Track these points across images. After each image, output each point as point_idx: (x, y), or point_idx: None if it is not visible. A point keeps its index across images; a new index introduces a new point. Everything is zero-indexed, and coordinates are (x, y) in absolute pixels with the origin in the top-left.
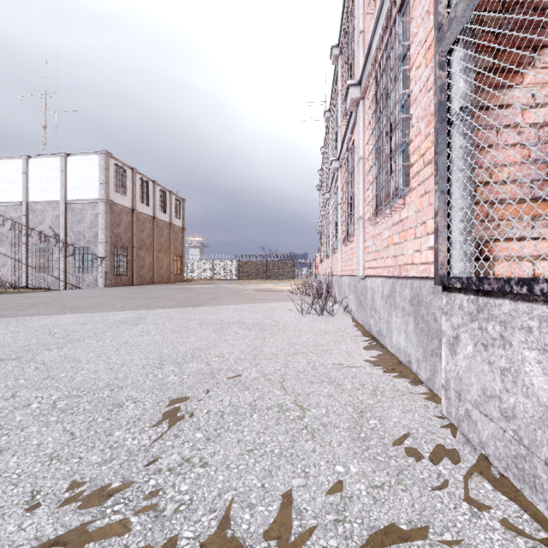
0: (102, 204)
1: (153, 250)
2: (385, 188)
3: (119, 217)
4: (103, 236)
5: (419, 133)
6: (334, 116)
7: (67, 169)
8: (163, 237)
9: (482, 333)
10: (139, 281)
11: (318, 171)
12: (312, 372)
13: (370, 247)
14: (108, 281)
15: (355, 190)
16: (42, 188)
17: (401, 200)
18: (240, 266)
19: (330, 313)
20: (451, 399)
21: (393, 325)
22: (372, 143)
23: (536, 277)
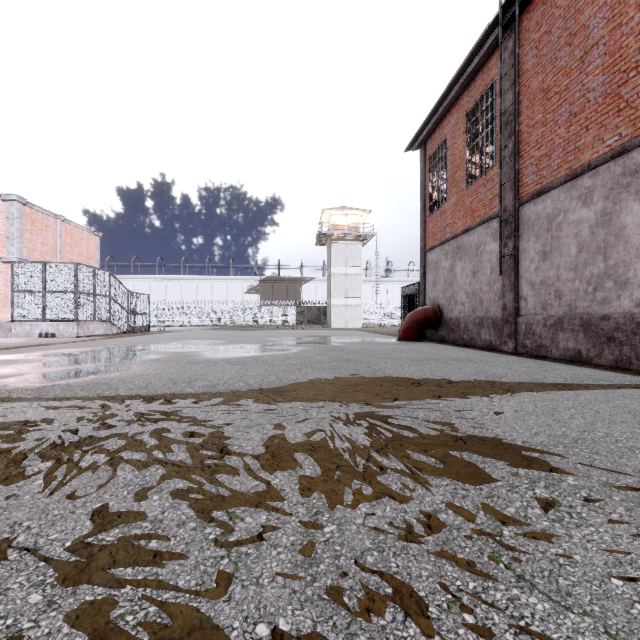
0: None
1: None
2: None
3: None
4: None
5: (1, 296)
6: None
7: None
8: None
9: (22, 326)
10: None
11: None
12: None
13: None
14: None
15: None
16: None
17: None
18: None
19: None
20: (15, 335)
21: None
22: None
23: (29, 320)
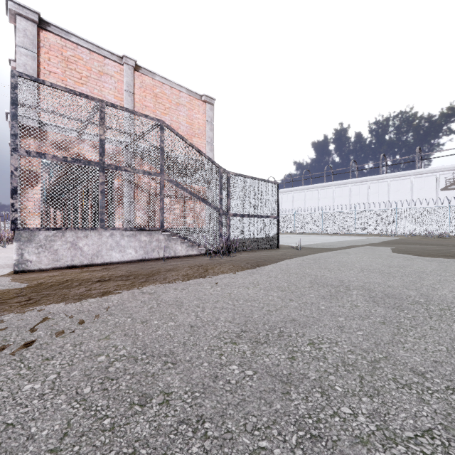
0: None
1: None
2: None
3: None
4: None
5: None
6: None
7: None
8: None
9: None
10: None
11: None
12: None
13: None
14: None
15: None
16: None
17: None
18: None
19: (4, 247)
20: None
21: None
22: None
23: None
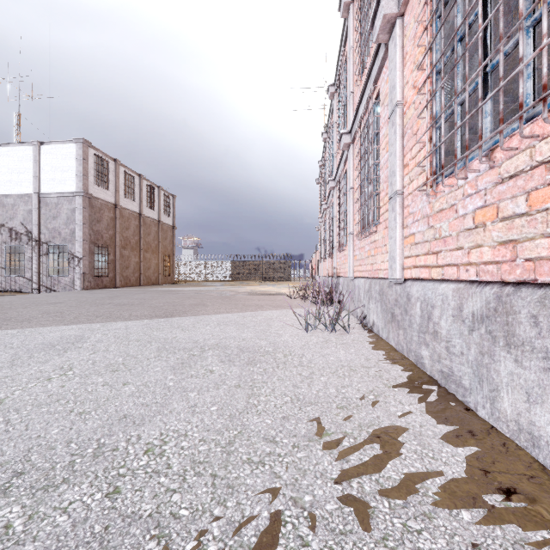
0: (79, 197)
1: (139, 249)
2: (461, 129)
3: (100, 212)
4: (80, 233)
5: None
6: (342, 84)
7: (40, 159)
8: (150, 236)
9: None
10: (123, 283)
11: (319, 162)
12: (369, 537)
13: (419, 234)
14: (86, 283)
15: (382, 160)
16: (13, 180)
17: (539, 121)
18: (234, 267)
19: (346, 329)
20: None
21: (502, 378)
22: (423, 69)
23: None
